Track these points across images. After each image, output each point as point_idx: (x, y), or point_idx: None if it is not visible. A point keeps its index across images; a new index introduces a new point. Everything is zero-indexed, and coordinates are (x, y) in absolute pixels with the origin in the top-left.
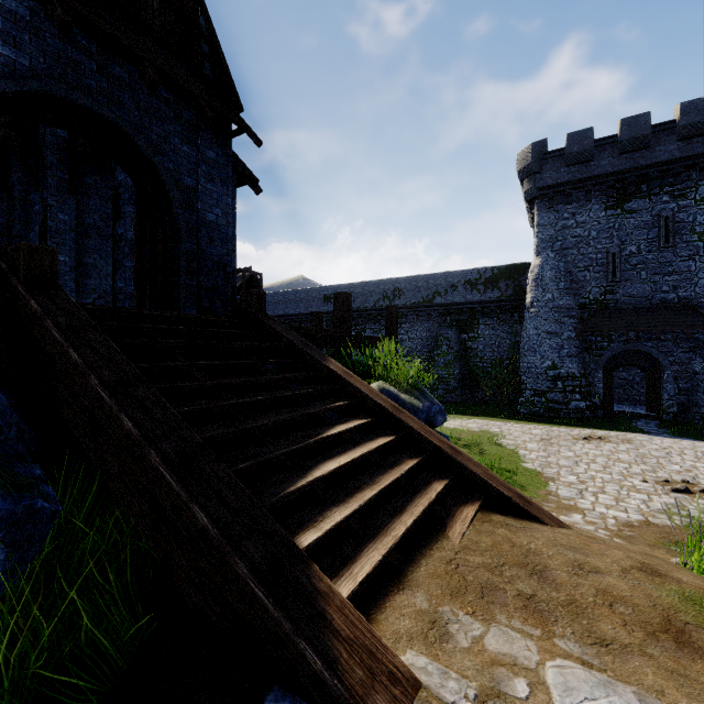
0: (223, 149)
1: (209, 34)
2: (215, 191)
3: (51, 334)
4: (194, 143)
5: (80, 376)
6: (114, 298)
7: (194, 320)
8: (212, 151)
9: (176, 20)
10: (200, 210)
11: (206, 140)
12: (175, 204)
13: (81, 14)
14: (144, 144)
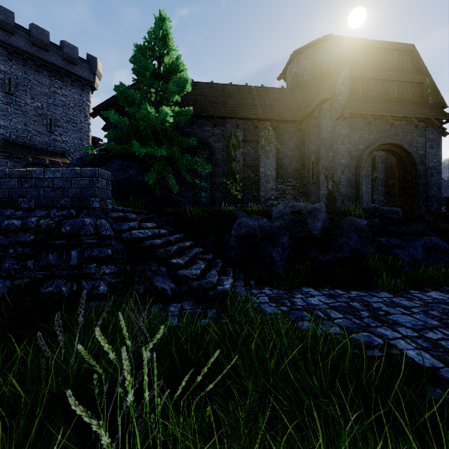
0: (437, 131)
1: (430, 83)
2: (433, 152)
3: (428, 220)
4: (423, 135)
5: (444, 230)
6: (372, 203)
7: (448, 213)
8: (432, 134)
9: (416, 88)
10: (426, 163)
11: (429, 131)
12: (417, 164)
13: (394, 116)
14: (407, 146)
